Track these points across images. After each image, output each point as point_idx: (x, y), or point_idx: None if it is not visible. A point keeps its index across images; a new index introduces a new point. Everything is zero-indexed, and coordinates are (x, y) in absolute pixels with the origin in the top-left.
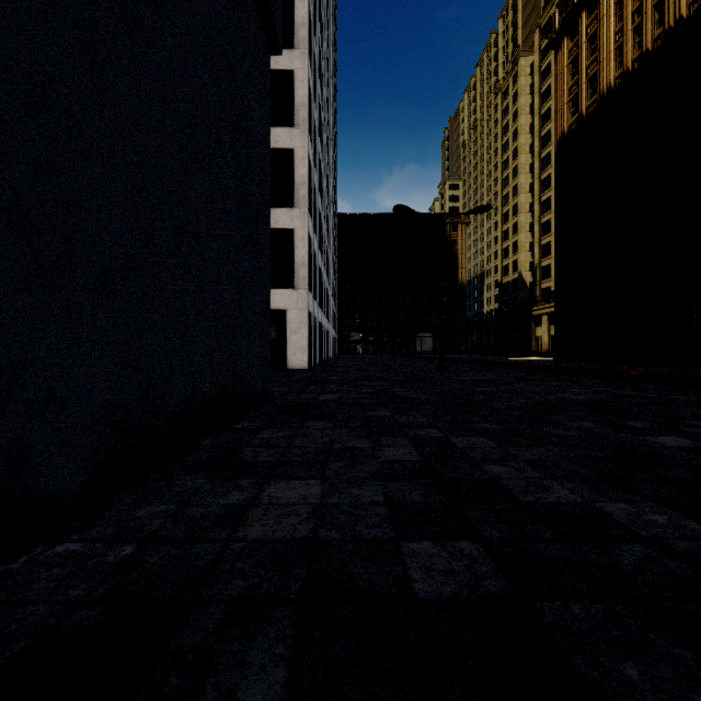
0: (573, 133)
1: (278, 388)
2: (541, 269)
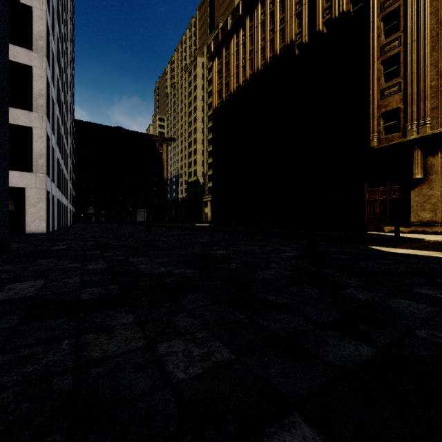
0: (219, 108)
1: (17, 245)
2: (208, 176)
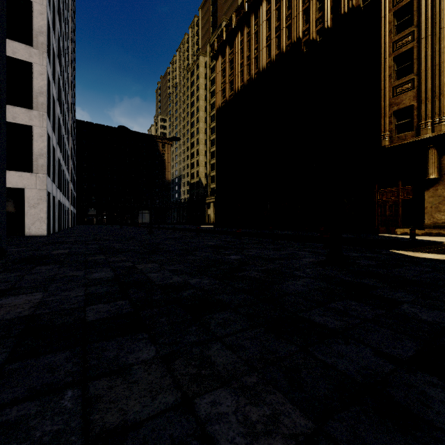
0: (223, 107)
1: (15, 248)
2: (210, 177)
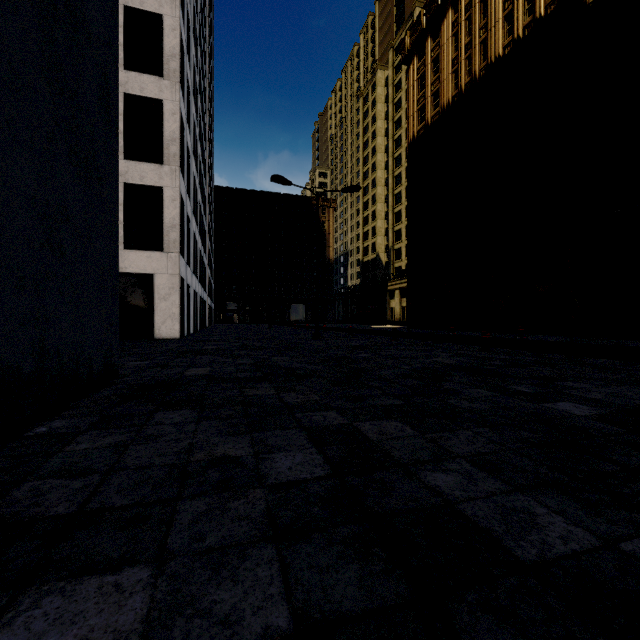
0: (421, 137)
1: (135, 361)
2: (394, 251)
